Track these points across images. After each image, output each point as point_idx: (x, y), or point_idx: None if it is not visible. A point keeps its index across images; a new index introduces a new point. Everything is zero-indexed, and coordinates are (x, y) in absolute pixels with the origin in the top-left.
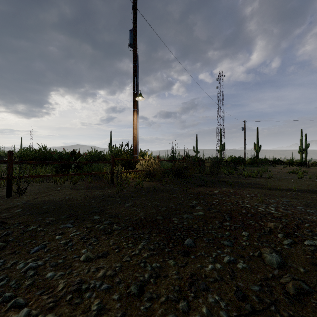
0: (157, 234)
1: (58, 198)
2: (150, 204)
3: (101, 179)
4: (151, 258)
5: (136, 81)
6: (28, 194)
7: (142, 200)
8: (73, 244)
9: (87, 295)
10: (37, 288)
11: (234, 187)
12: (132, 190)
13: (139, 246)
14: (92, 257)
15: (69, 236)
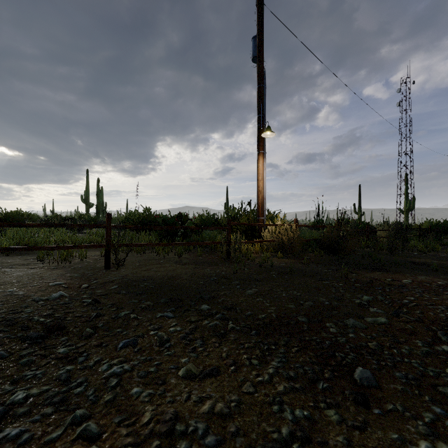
0: (300, 350)
1: (159, 275)
2: (286, 295)
3: (213, 252)
4: (292, 396)
5: (262, 110)
6: (128, 267)
7: (272, 286)
8: (171, 346)
9: (182, 447)
10: (117, 409)
11: (443, 275)
12: (256, 270)
13: (270, 369)
14: (196, 373)
15: (166, 332)
